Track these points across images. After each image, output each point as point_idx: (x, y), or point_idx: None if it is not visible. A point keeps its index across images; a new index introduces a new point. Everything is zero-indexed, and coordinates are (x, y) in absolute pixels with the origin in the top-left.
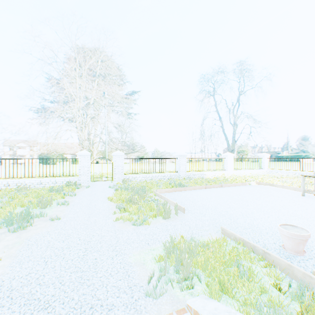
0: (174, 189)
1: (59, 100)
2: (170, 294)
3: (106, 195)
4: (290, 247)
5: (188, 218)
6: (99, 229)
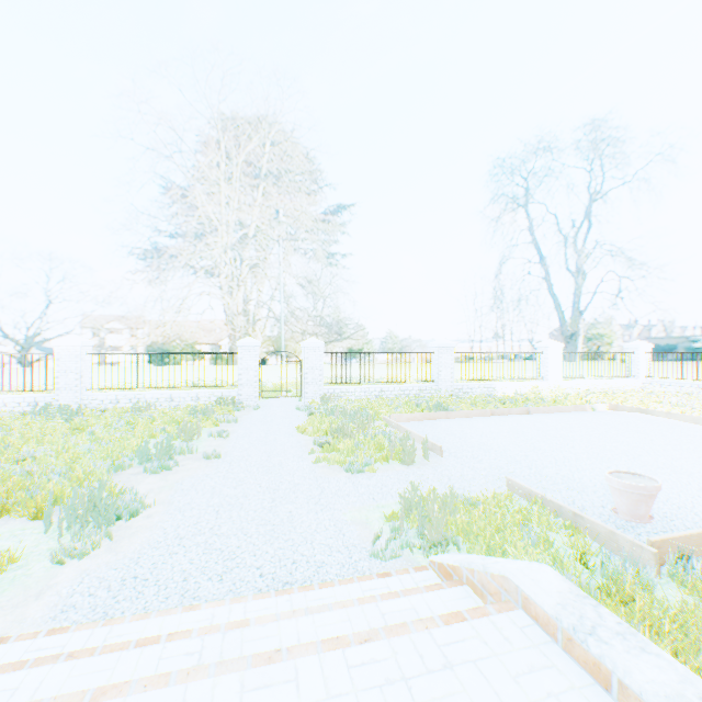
0: (425, 414)
1: (190, 233)
2: (407, 559)
3: (292, 422)
4: (623, 509)
5: (448, 465)
6: (288, 473)
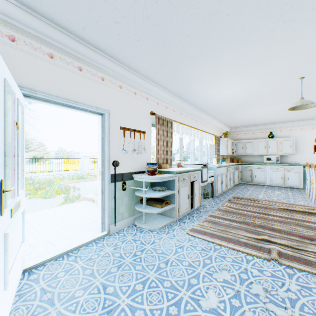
0: (76, 181)
1: None
2: None
3: None
4: None
5: (82, 192)
6: None
